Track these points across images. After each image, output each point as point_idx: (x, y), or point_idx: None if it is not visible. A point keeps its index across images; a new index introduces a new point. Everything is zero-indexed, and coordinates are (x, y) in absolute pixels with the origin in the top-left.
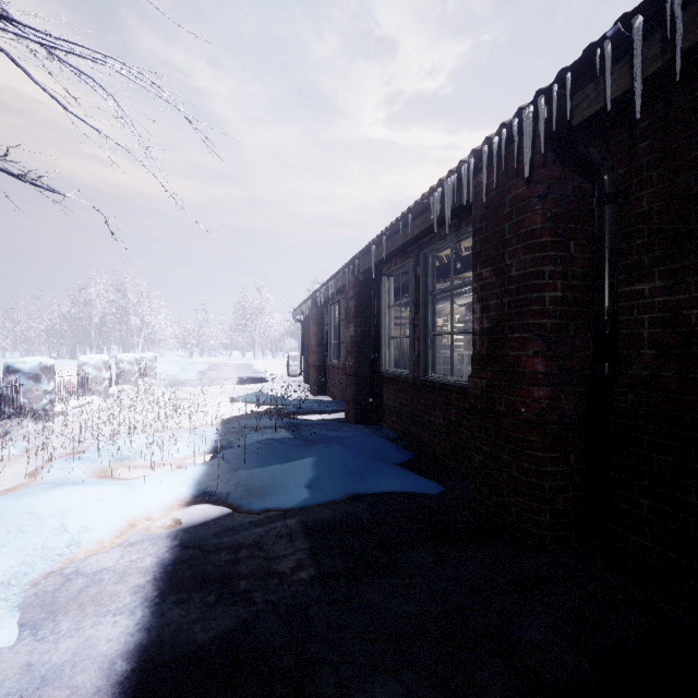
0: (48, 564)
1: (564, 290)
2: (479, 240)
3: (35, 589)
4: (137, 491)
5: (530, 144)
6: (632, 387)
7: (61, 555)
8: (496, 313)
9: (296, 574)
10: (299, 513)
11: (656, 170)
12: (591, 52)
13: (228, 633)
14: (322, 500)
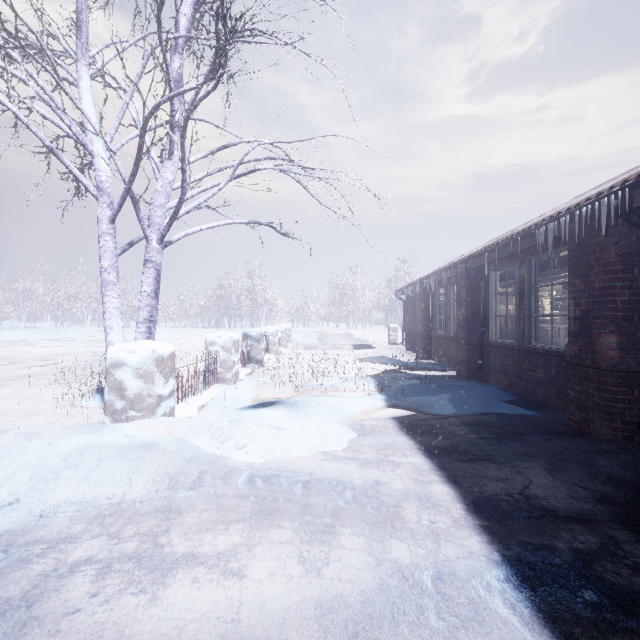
0: (348, 420)
1: (630, 296)
2: (573, 262)
3: (352, 427)
4: (359, 400)
5: (605, 218)
6: None
7: (350, 419)
8: (585, 307)
9: (467, 435)
10: (454, 417)
11: None
12: (639, 181)
13: (449, 445)
14: (465, 413)
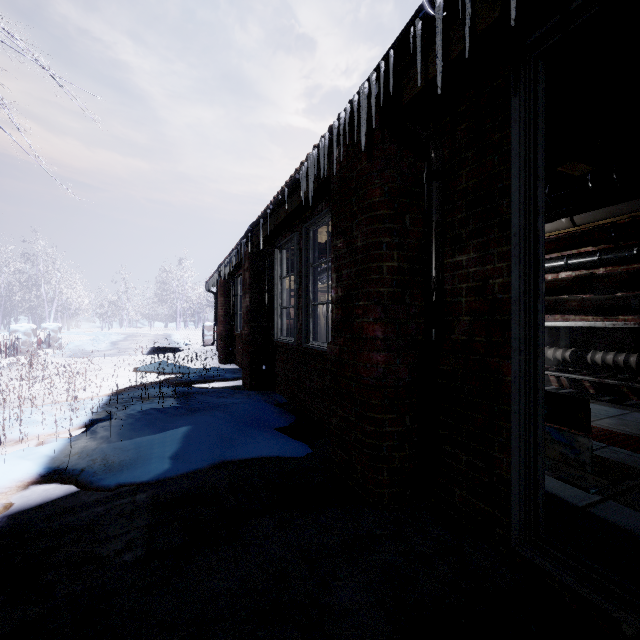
0: None
1: (400, 261)
2: (335, 212)
3: None
4: None
5: (365, 119)
6: (453, 351)
7: None
8: (347, 282)
9: (119, 557)
10: (154, 486)
11: (470, 151)
12: (407, 31)
13: None
14: (184, 470)
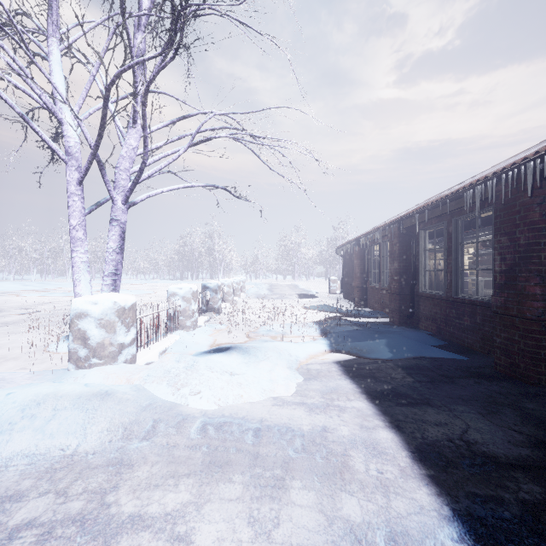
0: (296, 365)
1: None
2: (499, 221)
3: (299, 371)
4: (305, 346)
5: (531, 181)
6: None
7: (297, 363)
8: (510, 262)
9: (404, 379)
10: (391, 361)
11: None
12: None
13: (388, 388)
14: (401, 357)
